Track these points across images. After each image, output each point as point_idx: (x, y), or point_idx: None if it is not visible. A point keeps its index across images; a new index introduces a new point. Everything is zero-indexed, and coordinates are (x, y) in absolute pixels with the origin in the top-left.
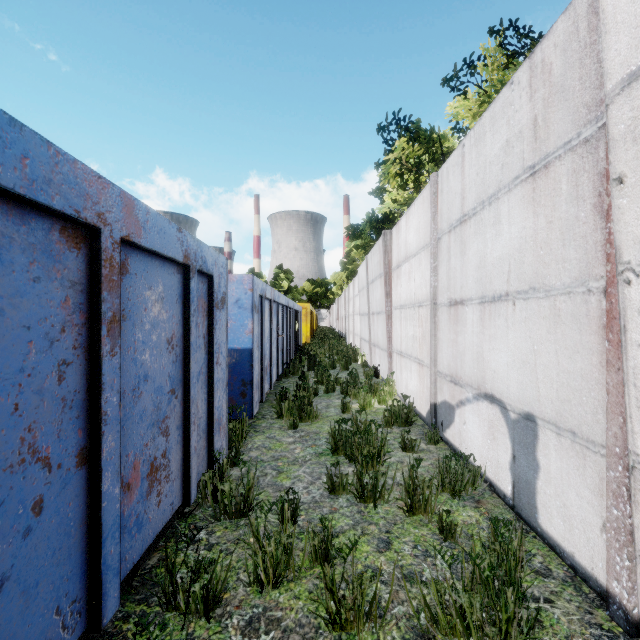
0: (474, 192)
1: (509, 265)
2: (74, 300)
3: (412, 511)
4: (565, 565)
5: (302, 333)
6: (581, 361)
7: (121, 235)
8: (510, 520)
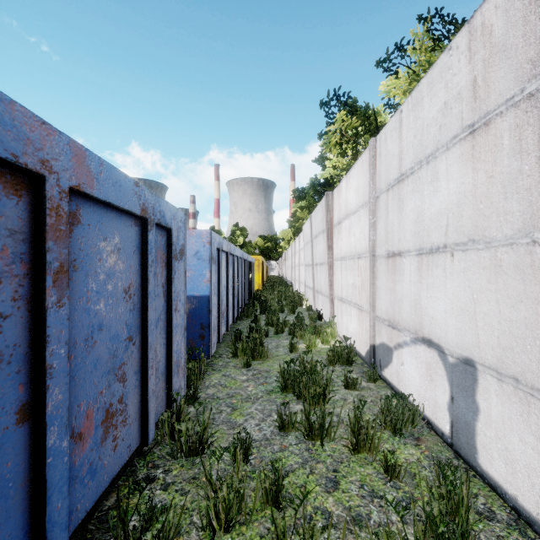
0: (412, 153)
1: (447, 219)
2: (13, 249)
3: (357, 449)
4: (507, 507)
5: (255, 281)
6: (525, 310)
7: (70, 184)
8: (449, 458)
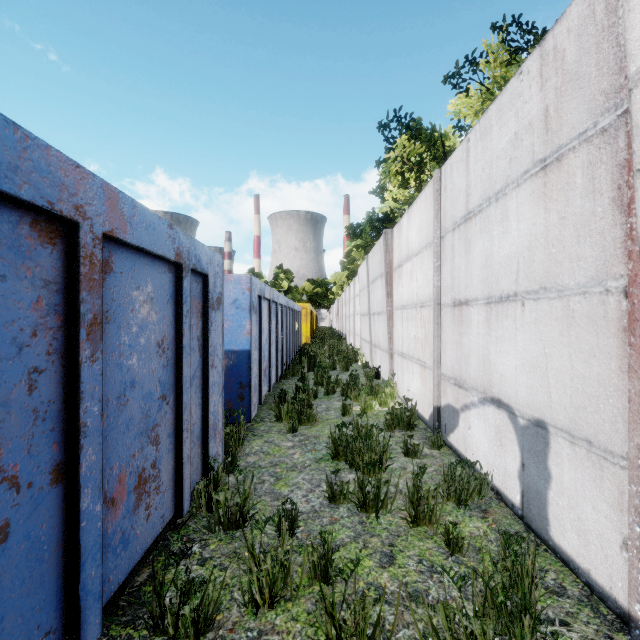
0: (480, 188)
1: (518, 264)
2: (48, 301)
3: (416, 522)
4: (580, 582)
5: (302, 333)
6: (598, 366)
7: (103, 230)
8: (519, 532)
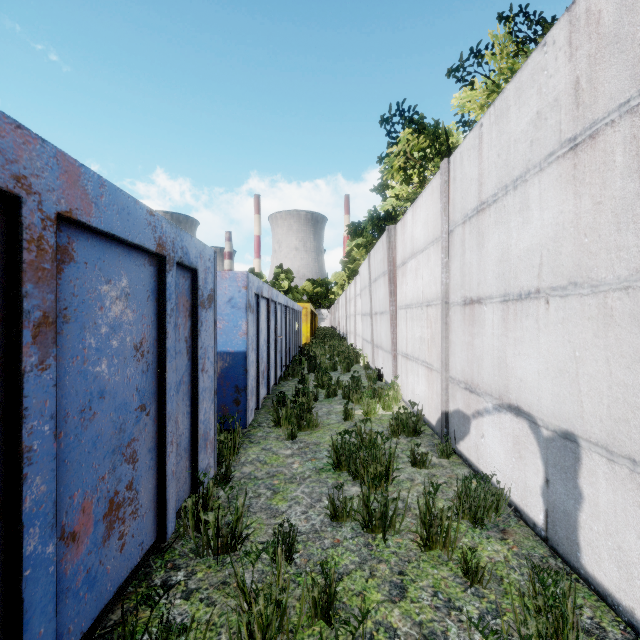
0: (494, 176)
1: (541, 257)
2: None
3: (428, 545)
4: (621, 622)
5: (302, 333)
6: None
7: (58, 210)
8: (544, 557)
